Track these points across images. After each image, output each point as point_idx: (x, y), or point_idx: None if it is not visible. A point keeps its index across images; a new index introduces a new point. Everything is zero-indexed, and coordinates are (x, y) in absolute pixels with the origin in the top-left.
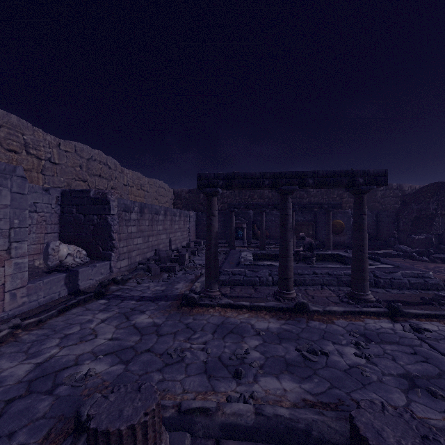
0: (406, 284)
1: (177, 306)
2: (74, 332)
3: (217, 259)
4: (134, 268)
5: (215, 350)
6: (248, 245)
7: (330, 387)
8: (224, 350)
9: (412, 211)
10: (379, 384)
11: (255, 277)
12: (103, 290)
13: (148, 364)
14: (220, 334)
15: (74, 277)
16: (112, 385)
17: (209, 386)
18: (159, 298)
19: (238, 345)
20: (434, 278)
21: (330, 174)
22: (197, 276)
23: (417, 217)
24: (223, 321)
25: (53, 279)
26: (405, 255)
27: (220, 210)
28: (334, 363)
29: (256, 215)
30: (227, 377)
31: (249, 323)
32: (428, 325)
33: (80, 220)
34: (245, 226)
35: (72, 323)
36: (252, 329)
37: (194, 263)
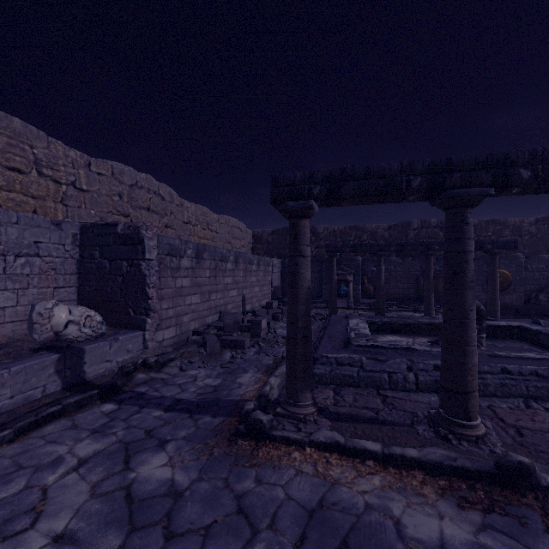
0: None
1: (229, 436)
2: (4, 498)
3: (310, 340)
4: (186, 339)
5: None
6: (355, 305)
7: None
8: None
9: None
10: None
11: (381, 373)
12: (119, 382)
13: None
14: None
15: (76, 360)
16: None
17: None
18: (204, 407)
19: None
20: None
21: None
22: (276, 359)
23: None
24: (323, 497)
25: (31, 366)
26: None
27: (315, 256)
28: None
29: (366, 262)
30: None
31: (387, 513)
32: None
33: (104, 268)
34: (350, 278)
35: (23, 465)
36: (400, 540)
37: (275, 333)
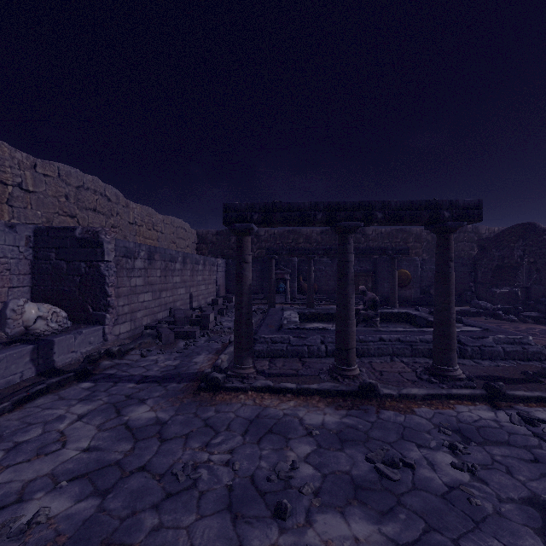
0: (500, 353)
1: (193, 392)
2: (30, 439)
3: (251, 322)
4: (140, 333)
5: (245, 463)
6: (292, 301)
7: (426, 530)
8: (259, 463)
9: (493, 259)
10: (498, 519)
11: (303, 346)
12: (89, 367)
13: (138, 496)
14: (253, 436)
15: (47, 350)
16: (70, 543)
17: (234, 537)
18: (169, 378)
19: (281, 455)
20: (534, 344)
21: (406, 205)
22: (224, 344)
23: (499, 267)
24: (259, 414)
25: (11, 355)
26: (486, 313)
27: (257, 257)
28: (424, 483)
29: (301, 263)
30: (264, 516)
31: (296, 416)
32: (542, 412)
33: (61, 268)
34: (288, 277)
35: (32, 423)
36: (301, 425)
37: (221, 325)
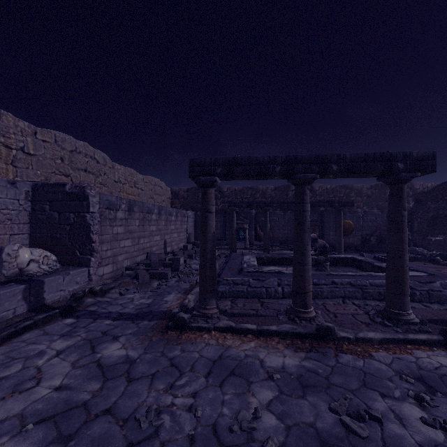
0: None
1: (162, 330)
2: (10, 374)
3: (215, 267)
4: (121, 274)
5: (208, 409)
6: (250, 247)
7: None
8: (221, 409)
9: (429, 210)
10: None
11: (261, 288)
12: (74, 304)
13: (99, 445)
14: (216, 378)
15: (38, 289)
16: None
17: None
18: (142, 316)
19: (243, 400)
20: None
21: (360, 157)
22: (192, 284)
23: (434, 217)
24: (221, 354)
25: (4, 293)
26: (424, 258)
27: (220, 210)
28: (395, 442)
29: (258, 215)
30: None
31: (256, 358)
32: None
33: (54, 218)
34: (246, 226)
35: (15, 357)
36: (262, 368)
37: (190, 268)
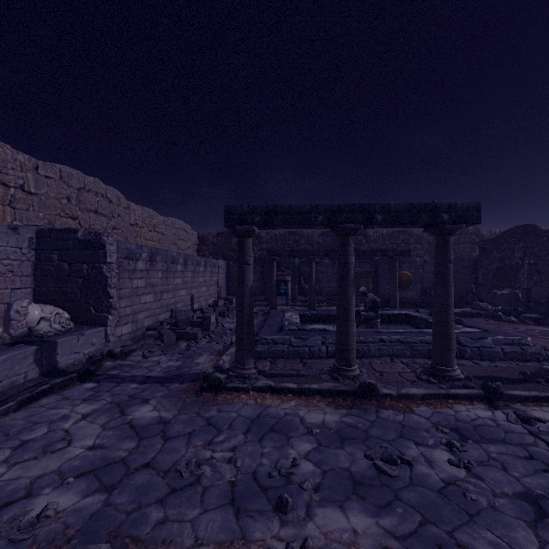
0: (499, 354)
1: (196, 392)
2: (36, 437)
3: (253, 323)
4: (141, 335)
5: (247, 461)
6: (293, 302)
7: (422, 522)
8: (261, 460)
9: (494, 260)
10: (492, 512)
11: (304, 347)
12: (92, 368)
13: (143, 491)
14: (255, 434)
15: (50, 351)
16: (79, 535)
17: (237, 529)
18: (171, 379)
19: (282, 452)
20: (533, 345)
21: (405, 208)
22: (226, 345)
23: (500, 268)
24: (260, 413)
25: (15, 355)
26: (487, 315)
27: (258, 258)
28: (421, 479)
29: (303, 265)
30: (266, 510)
31: (297, 415)
32: (538, 411)
33: (63, 270)
34: (289, 279)
35: (37, 422)
36: (302, 424)
37: (223, 327)
